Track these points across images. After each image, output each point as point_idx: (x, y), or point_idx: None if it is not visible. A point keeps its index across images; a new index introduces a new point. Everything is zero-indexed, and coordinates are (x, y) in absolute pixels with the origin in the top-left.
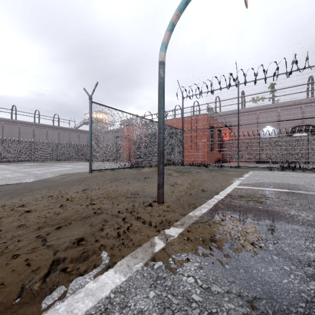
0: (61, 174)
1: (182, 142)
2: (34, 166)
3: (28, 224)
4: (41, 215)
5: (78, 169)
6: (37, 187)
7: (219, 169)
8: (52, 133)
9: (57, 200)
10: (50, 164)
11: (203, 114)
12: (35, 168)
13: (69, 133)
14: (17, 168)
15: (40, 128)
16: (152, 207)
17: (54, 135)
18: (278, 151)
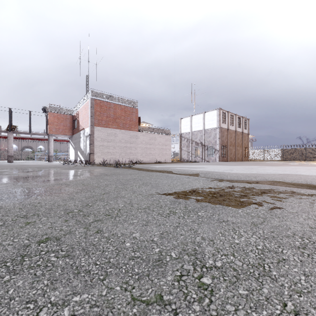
0: None
1: None
2: None
3: None
4: None
5: None
6: None
7: None
8: None
9: None
10: None
11: None
12: None
13: None
14: None
15: None
16: None
17: None
18: (16, 156)
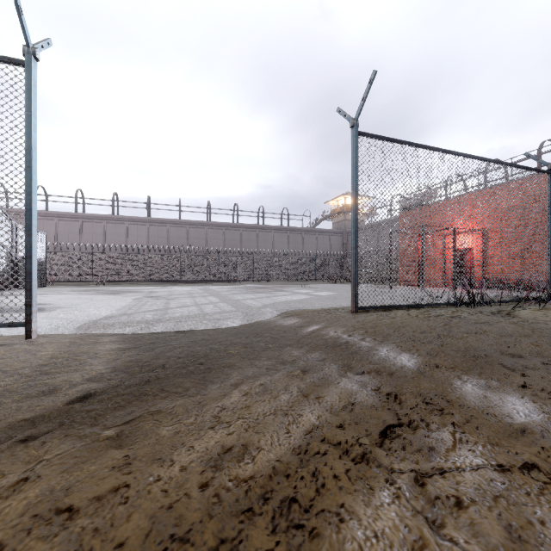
0: (291, 312)
1: None
2: (253, 289)
3: None
4: None
5: (321, 298)
6: (228, 364)
7: None
8: (280, 238)
9: None
10: (275, 286)
11: None
12: (253, 294)
13: (302, 236)
14: (231, 292)
15: (264, 232)
16: None
17: (282, 241)
18: None
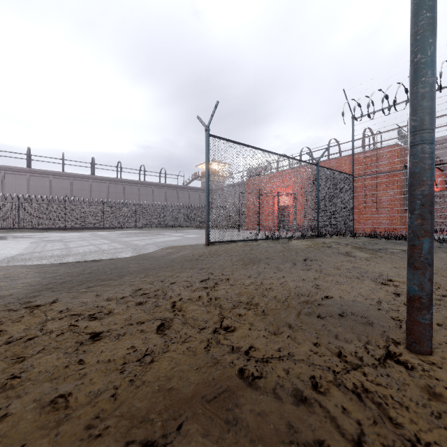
0: (167, 247)
1: (351, 197)
2: (137, 234)
3: (77, 394)
4: (114, 360)
5: (189, 239)
6: (130, 270)
7: (441, 245)
8: (159, 193)
9: (155, 306)
10: (155, 231)
11: (390, 146)
12: (137, 237)
13: (178, 192)
14: (118, 236)
15: (145, 187)
16: (411, 375)
17: (160, 195)
18: None
